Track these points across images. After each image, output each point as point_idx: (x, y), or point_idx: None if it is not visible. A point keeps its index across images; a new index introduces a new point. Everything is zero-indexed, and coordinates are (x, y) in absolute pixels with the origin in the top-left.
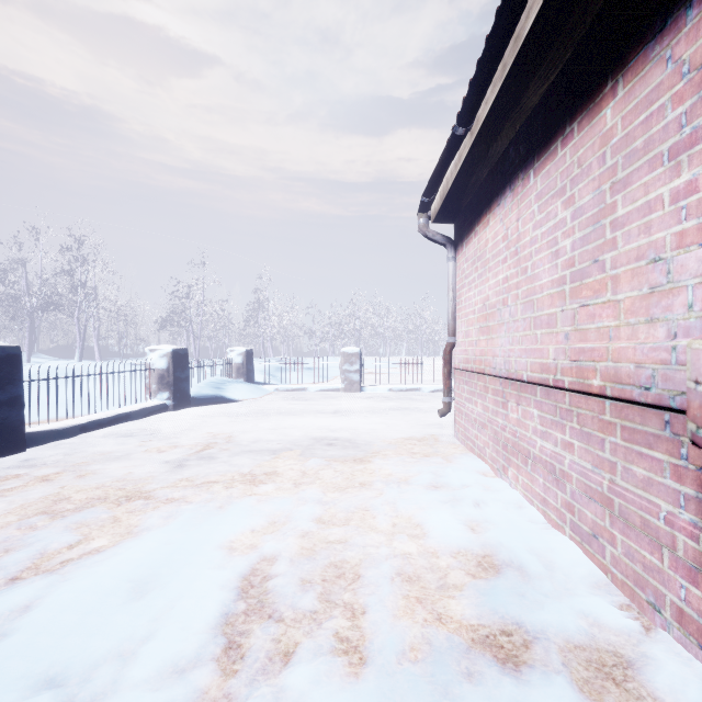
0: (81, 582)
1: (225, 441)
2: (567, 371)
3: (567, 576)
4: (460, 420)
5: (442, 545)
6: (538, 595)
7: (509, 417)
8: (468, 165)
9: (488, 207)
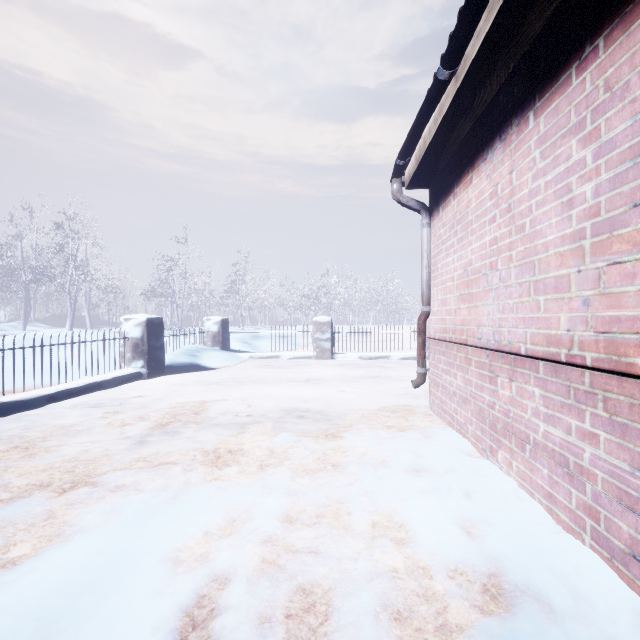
0: None
1: (193, 413)
2: (590, 345)
3: (605, 614)
4: (435, 392)
5: (435, 558)
6: None
7: (499, 393)
8: (450, 117)
9: (471, 165)
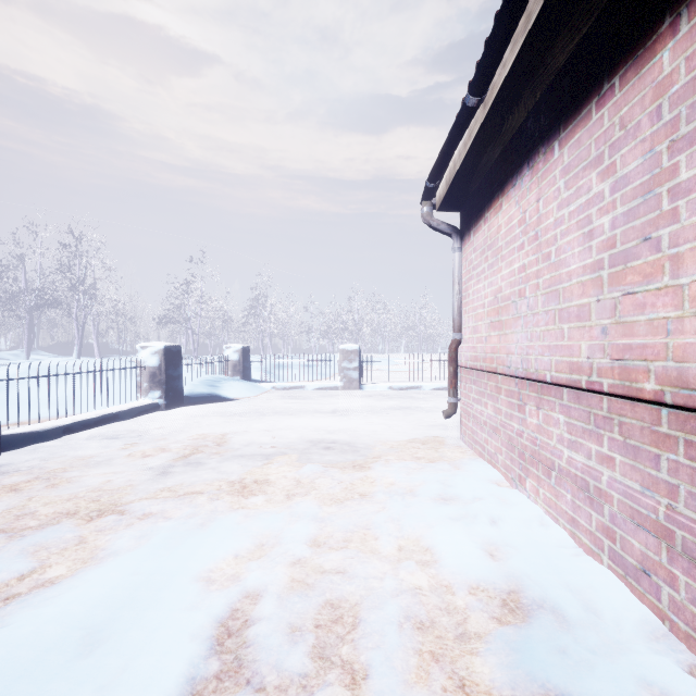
0: (21, 631)
1: (215, 444)
2: (606, 371)
3: (614, 623)
4: (466, 422)
5: (458, 577)
6: (583, 652)
7: (527, 422)
8: (480, 142)
9: (501, 190)
